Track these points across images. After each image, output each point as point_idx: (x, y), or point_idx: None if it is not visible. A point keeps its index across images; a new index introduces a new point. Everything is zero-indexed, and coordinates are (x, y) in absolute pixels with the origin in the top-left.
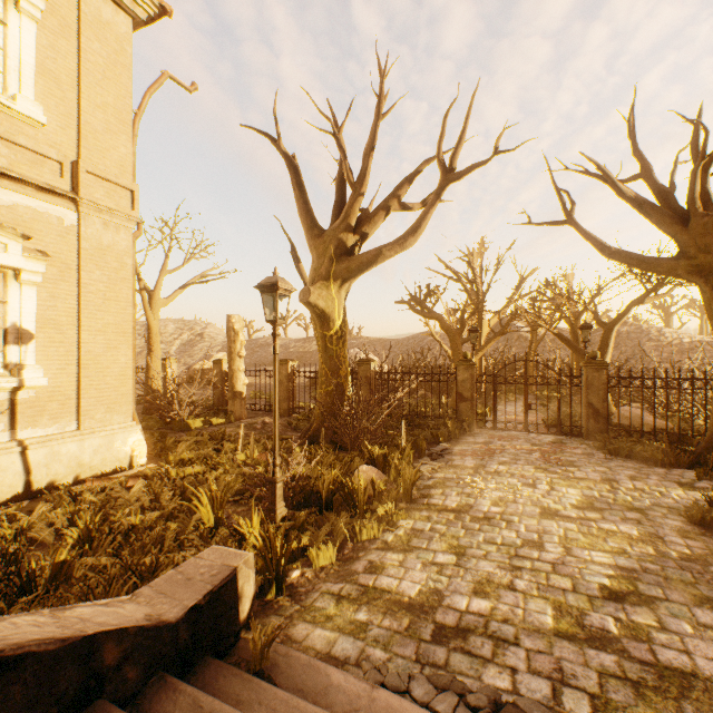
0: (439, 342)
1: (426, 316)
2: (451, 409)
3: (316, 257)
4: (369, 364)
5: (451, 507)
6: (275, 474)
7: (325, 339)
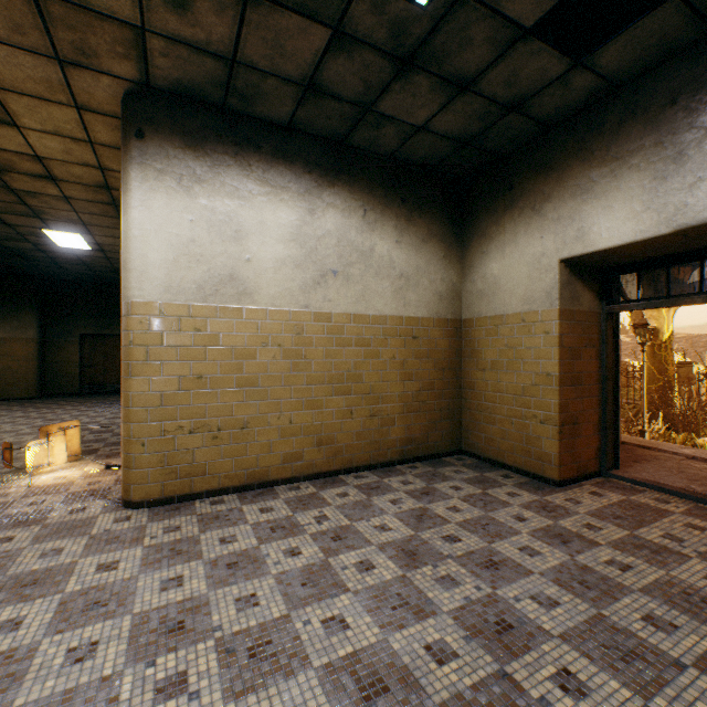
0: None
1: None
2: None
3: (646, 287)
4: (690, 366)
5: None
6: (643, 427)
7: (652, 347)
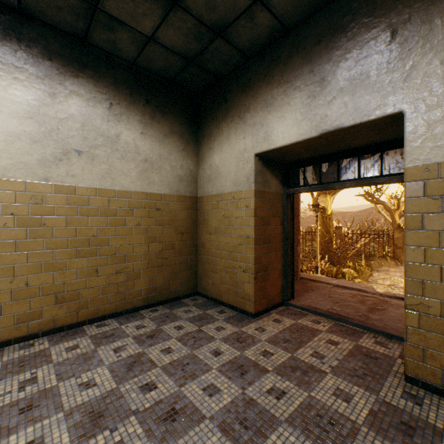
0: (384, 216)
1: (374, 203)
2: (391, 254)
3: None
4: (341, 229)
5: (386, 284)
6: (317, 264)
7: (323, 218)
